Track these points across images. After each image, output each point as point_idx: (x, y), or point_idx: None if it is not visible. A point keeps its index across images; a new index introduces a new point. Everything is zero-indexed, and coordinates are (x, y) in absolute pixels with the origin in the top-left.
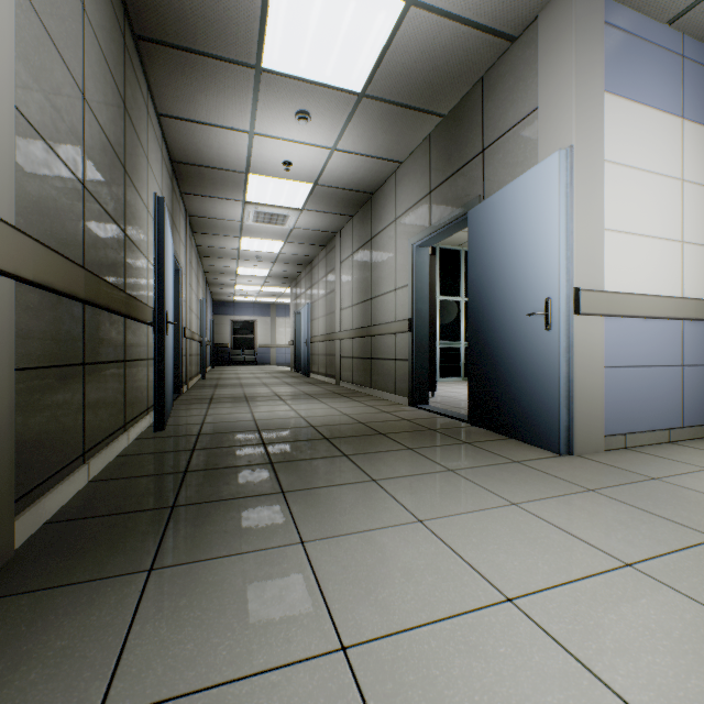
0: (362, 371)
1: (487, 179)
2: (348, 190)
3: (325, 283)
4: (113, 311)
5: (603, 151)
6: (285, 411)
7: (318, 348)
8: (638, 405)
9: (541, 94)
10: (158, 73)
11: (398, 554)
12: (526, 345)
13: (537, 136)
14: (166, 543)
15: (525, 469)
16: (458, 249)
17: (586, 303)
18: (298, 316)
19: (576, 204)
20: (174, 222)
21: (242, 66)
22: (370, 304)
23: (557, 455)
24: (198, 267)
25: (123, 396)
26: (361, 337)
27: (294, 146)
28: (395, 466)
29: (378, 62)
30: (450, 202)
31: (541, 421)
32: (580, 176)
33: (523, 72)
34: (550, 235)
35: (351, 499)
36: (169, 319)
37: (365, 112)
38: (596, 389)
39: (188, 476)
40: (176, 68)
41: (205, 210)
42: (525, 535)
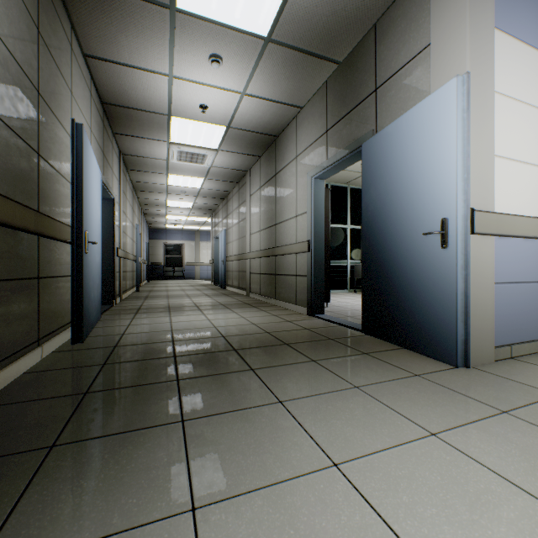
0: (268, 285)
1: (380, 115)
2: (256, 133)
3: (237, 213)
4: (15, 228)
5: (493, 81)
6: (200, 321)
7: (232, 265)
8: (521, 318)
9: (434, 30)
10: (79, 10)
11: (315, 532)
12: (421, 263)
13: (429, 71)
14: (15, 517)
15: (428, 384)
16: (345, 186)
17: (479, 223)
18: (217, 240)
19: (471, 129)
20: (105, 157)
21: (157, 5)
22: (274, 229)
23: (452, 367)
24: (133, 199)
25: (36, 312)
26: (267, 256)
27: (209, 90)
28: (301, 383)
29: (283, 5)
30: (345, 138)
31: (437, 335)
32: (473, 103)
33: (415, 13)
34: (447, 158)
35: (256, 431)
36: (94, 239)
37: (271, 57)
38: (487, 304)
39: (86, 399)
40: (96, 6)
41: (135, 149)
42: (462, 487)
